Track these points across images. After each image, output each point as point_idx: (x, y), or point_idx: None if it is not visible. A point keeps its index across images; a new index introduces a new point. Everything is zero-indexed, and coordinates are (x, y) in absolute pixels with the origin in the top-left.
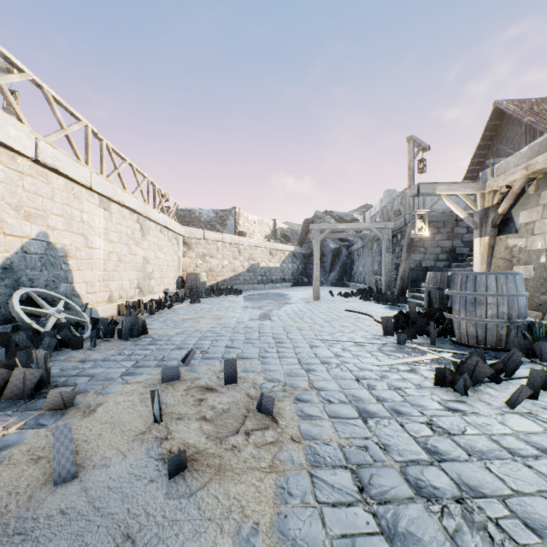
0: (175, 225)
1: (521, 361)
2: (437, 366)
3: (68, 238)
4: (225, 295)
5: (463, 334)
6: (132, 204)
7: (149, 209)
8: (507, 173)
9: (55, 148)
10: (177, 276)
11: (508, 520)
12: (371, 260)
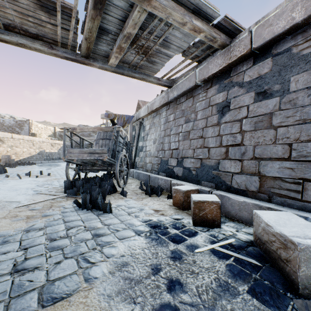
0: None
1: None
2: None
3: None
4: (26, 165)
5: None
6: None
7: None
8: None
9: None
10: None
11: None
12: None
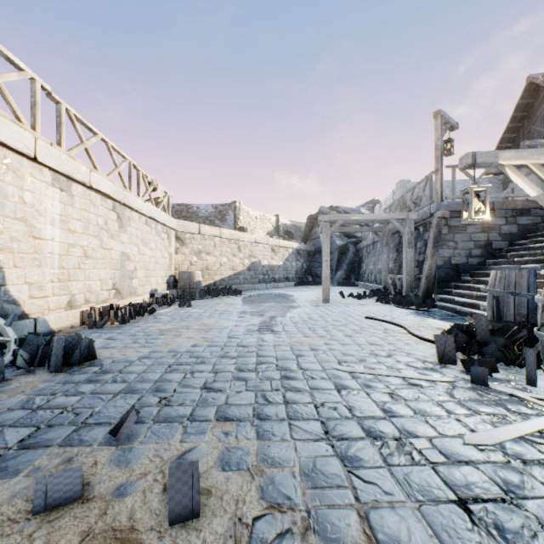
0: (165, 217)
1: None
2: None
3: None
4: (222, 296)
5: None
6: (103, 187)
7: (129, 196)
8: None
9: None
10: (168, 275)
11: None
12: (386, 257)
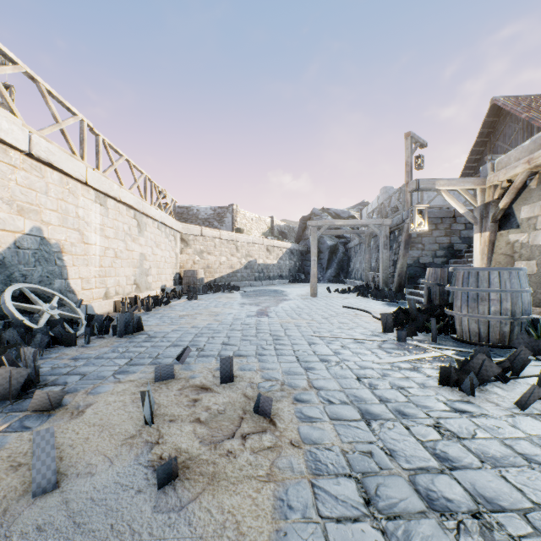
0: (173, 221)
1: (529, 359)
2: (439, 364)
3: (63, 234)
4: (222, 291)
5: (465, 331)
6: (128, 200)
7: (146, 205)
8: (508, 167)
9: (49, 142)
10: (174, 273)
11: (533, 539)
12: (368, 256)
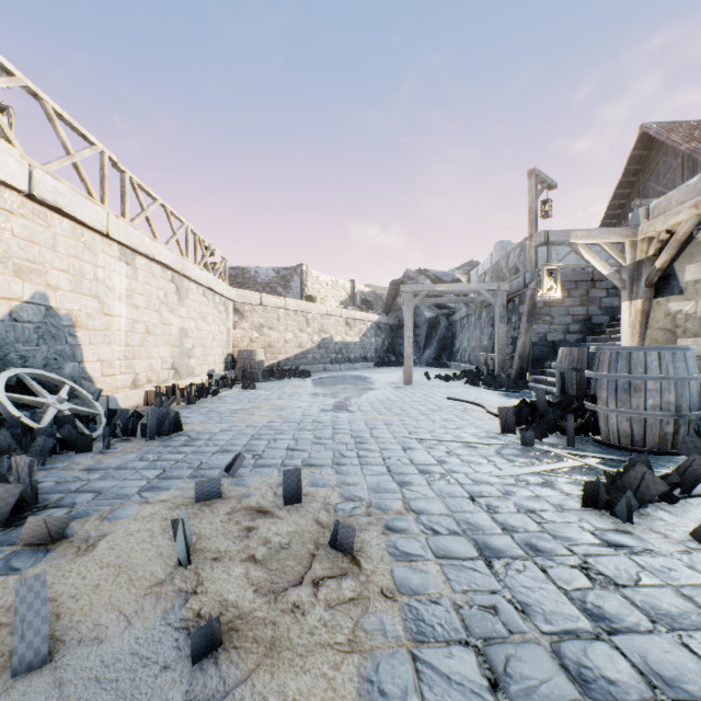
0: (223, 286)
1: None
2: (581, 477)
3: (76, 302)
4: (288, 378)
5: (613, 432)
6: (164, 258)
7: (187, 265)
8: (668, 213)
9: (57, 180)
10: (225, 353)
11: None
12: (479, 332)
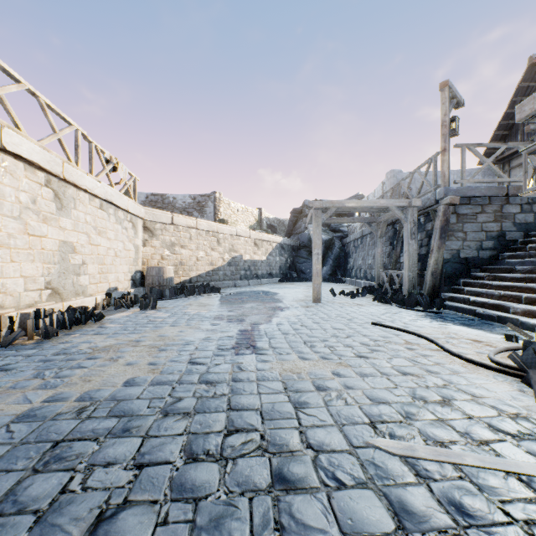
0: (128, 202)
1: None
2: None
3: None
4: (197, 294)
5: None
6: (27, 152)
7: (72, 170)
8: None
9: None
10: (133, 270)
11: None
12: (380, 250)
